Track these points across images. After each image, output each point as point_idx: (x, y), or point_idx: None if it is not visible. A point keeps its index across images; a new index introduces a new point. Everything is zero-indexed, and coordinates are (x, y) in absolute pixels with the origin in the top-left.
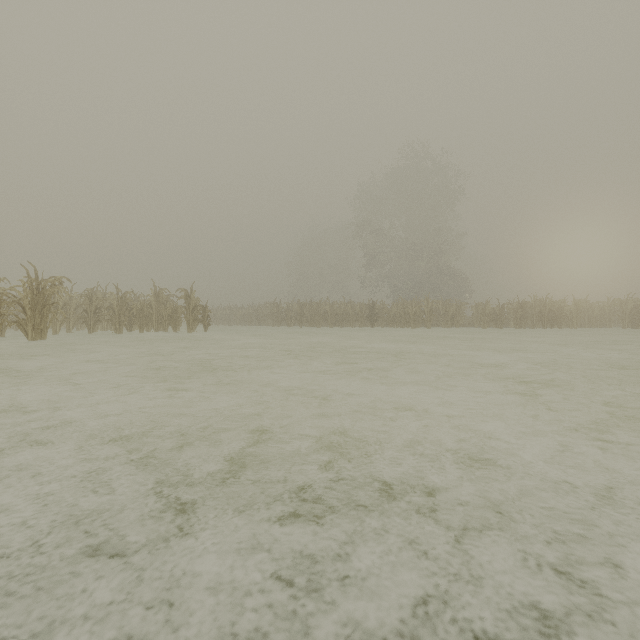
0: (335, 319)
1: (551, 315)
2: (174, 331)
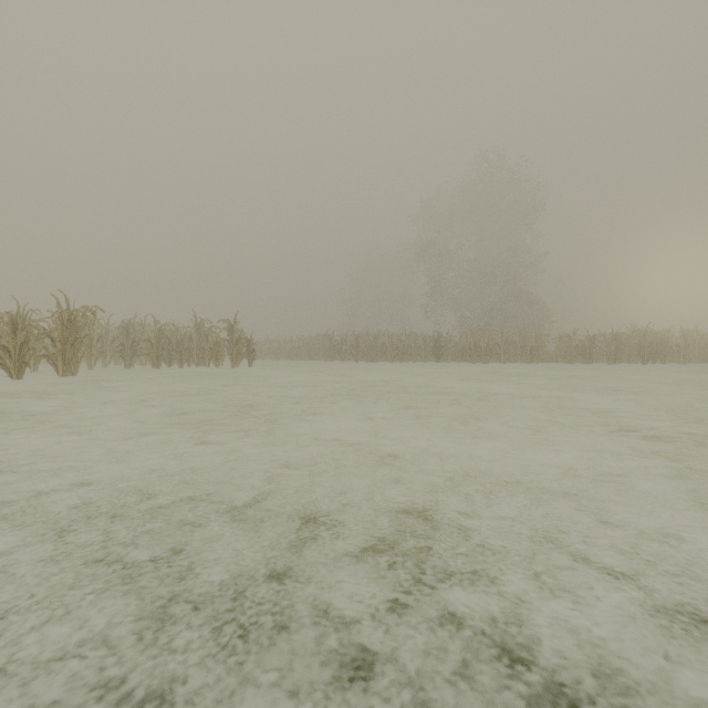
0: (395, 353)
1: (653, 348)
2: (216, 366)
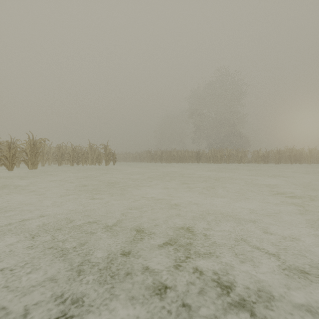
0: (179, 159)
1: (295, 157)
2: (99, 165)
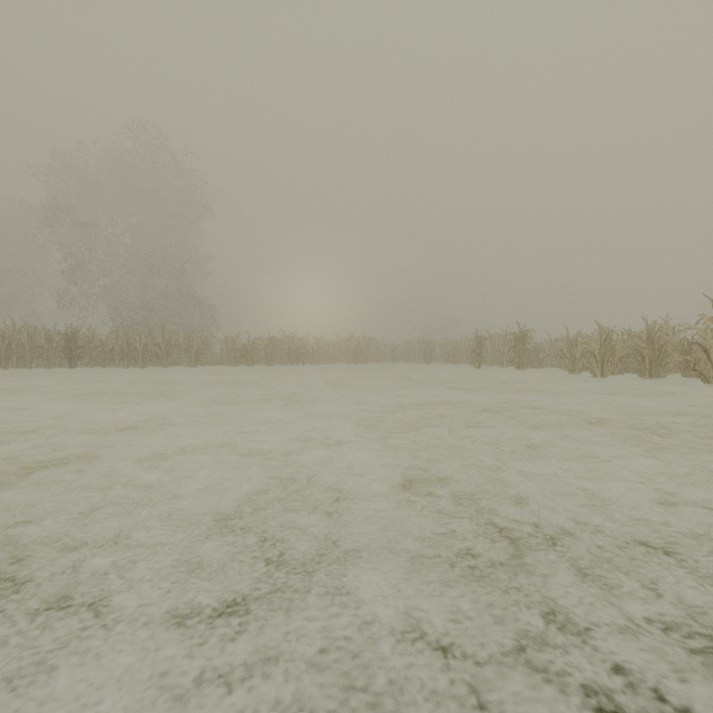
0: None
1: (298, 352)
2: None
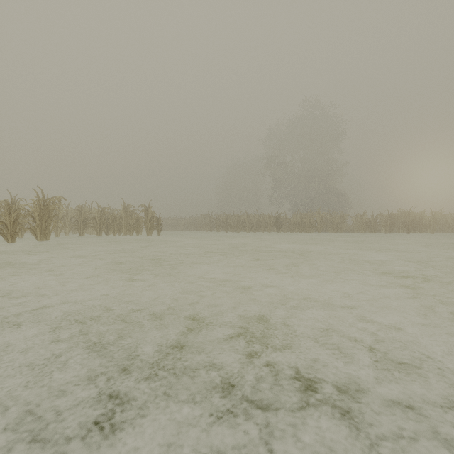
0: (251, 226)
1: (413, 223)
2: (137, 235)
